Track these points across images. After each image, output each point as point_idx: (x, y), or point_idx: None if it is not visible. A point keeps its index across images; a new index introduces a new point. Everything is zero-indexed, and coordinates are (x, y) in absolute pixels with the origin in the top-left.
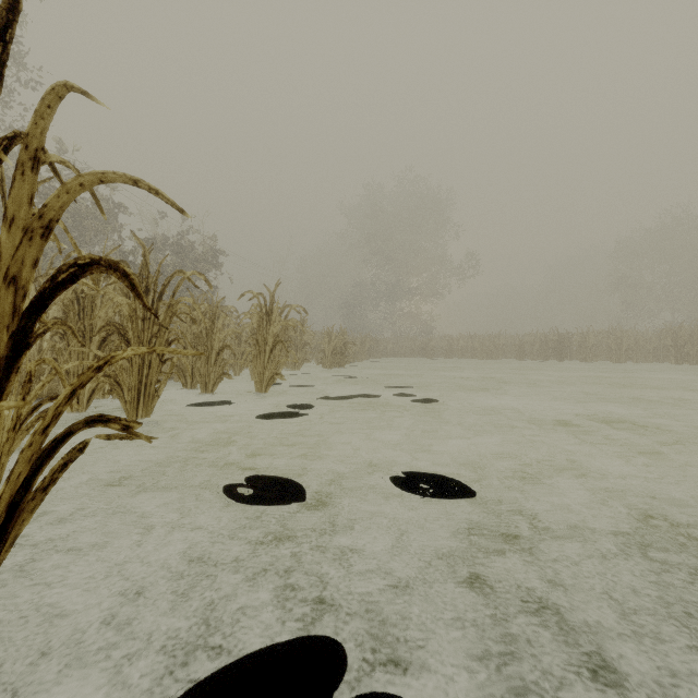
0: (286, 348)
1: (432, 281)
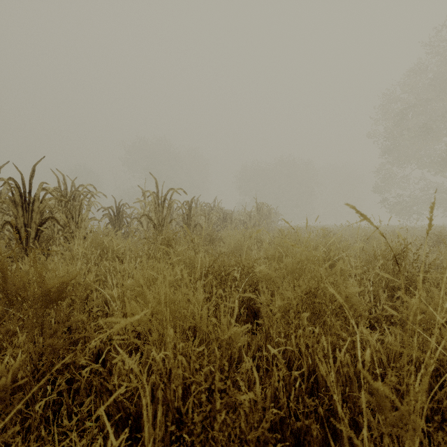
0: None
1: None
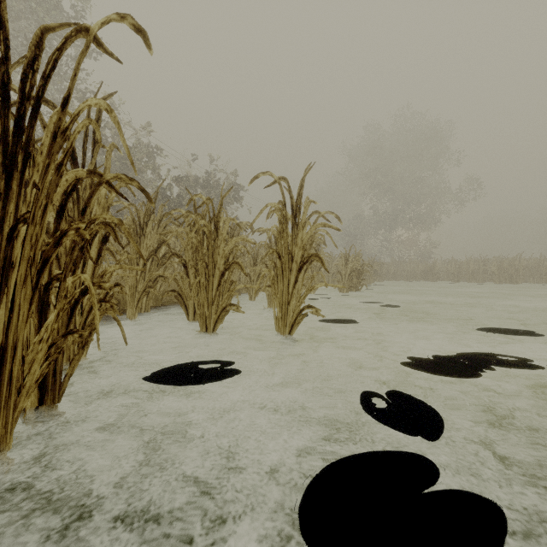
0: (324, 265)
1: (431, 209)
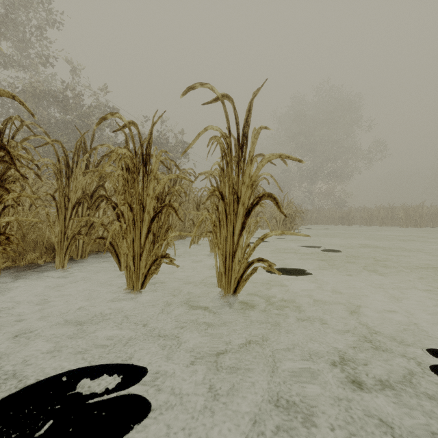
0: (279, 207)
1: (345, 166)
